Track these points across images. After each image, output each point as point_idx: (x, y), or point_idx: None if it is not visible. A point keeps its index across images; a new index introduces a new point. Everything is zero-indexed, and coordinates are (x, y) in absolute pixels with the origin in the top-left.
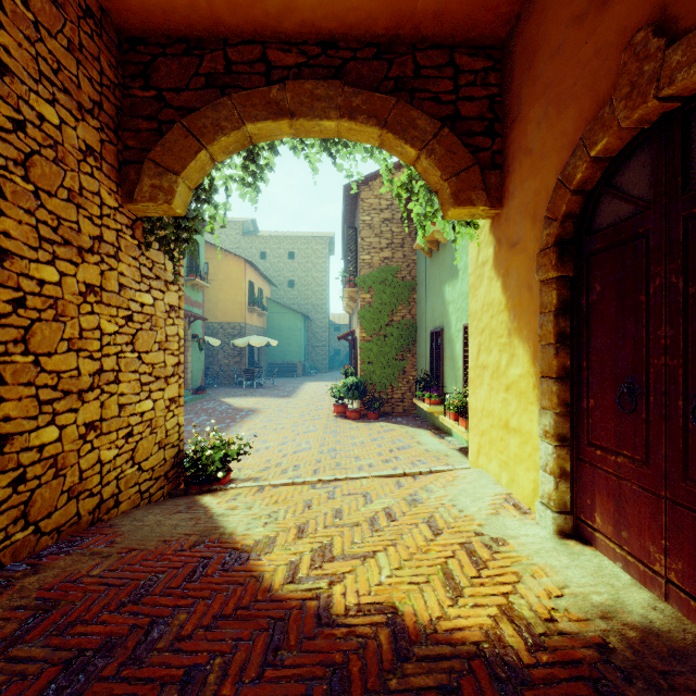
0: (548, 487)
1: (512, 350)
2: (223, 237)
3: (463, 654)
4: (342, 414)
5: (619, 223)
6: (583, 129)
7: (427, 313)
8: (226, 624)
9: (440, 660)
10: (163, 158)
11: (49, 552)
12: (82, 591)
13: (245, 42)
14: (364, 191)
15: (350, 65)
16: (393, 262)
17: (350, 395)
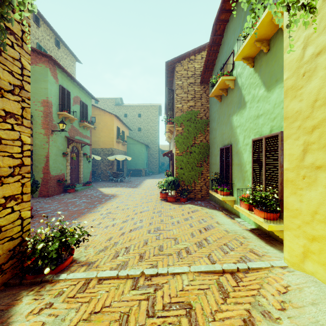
0: None
1: None
2: (106, 106)
3: None
4: (164, 198)
5: None
6: None
7: (218, 137)
8: None
9: None
10: None
11: None
12: None
13: None
14: (178, 67)
15: None
16: (195, 108)
17: (170, 187)
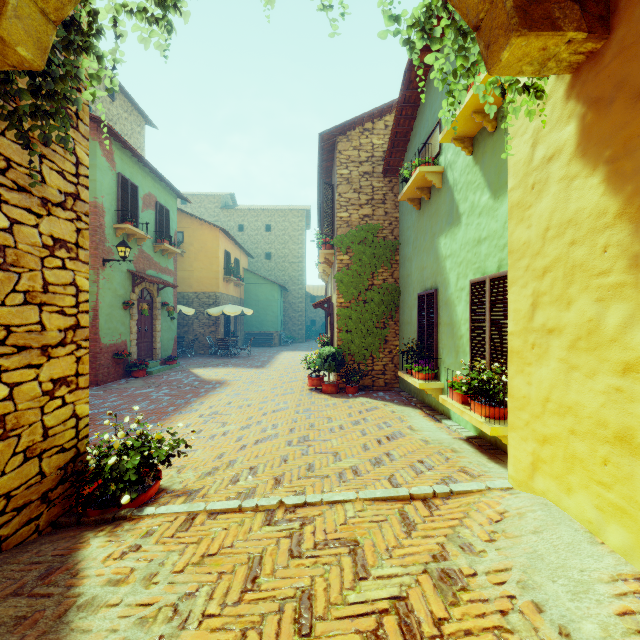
0: None
1: None
2: (202, 210)
3: None
4: (317, 388)
5: None
6: None
7: (414, 274)
8: None
9: None
10: None
11: None
12: None
13: None
14: (342, 142)
15: None
16: (373, 220)
17: (326, 367)
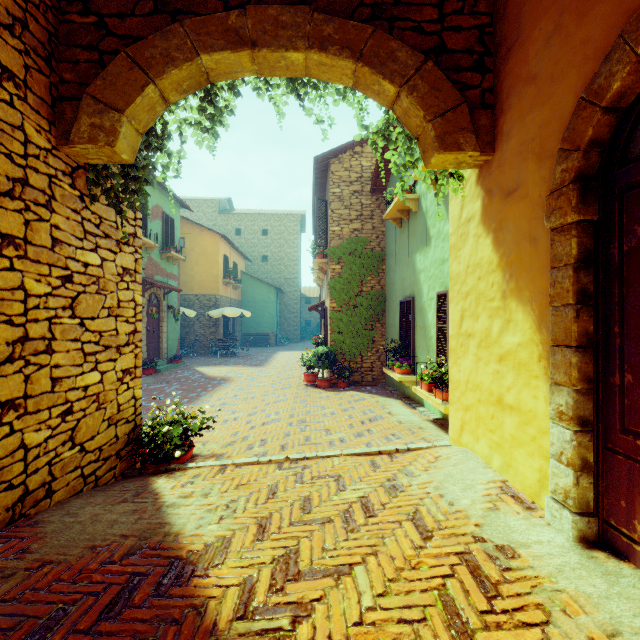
0: (564, 481)
1: (508, 315)
2: (200, 215)
3: None
4: (312, 383)
5: None
6: (621, 26)
7: (397, 283)
8: None
9: None
10: (104, 93)
11: None
12: None
13: None
14: (334, 164)
15: None
16: (362, 234)
17: (320, 364)
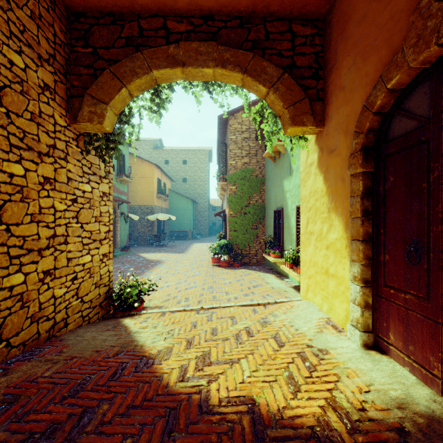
0: (356, 314)
1: (331, 222)
2: (141, 150)
3: (302, 435)
4: (217, 264)
5: (407, 134)
6: (381, 70)
7: (272, 198)
8: (136, 412)
9: (286, 440)
10: (97, 93)
11: (16, 360)
12: (36, 388)
13: (152, 16)
14: (231, 120)
15: (222, 31)
16: (250, 166)
17: (222, 251)
